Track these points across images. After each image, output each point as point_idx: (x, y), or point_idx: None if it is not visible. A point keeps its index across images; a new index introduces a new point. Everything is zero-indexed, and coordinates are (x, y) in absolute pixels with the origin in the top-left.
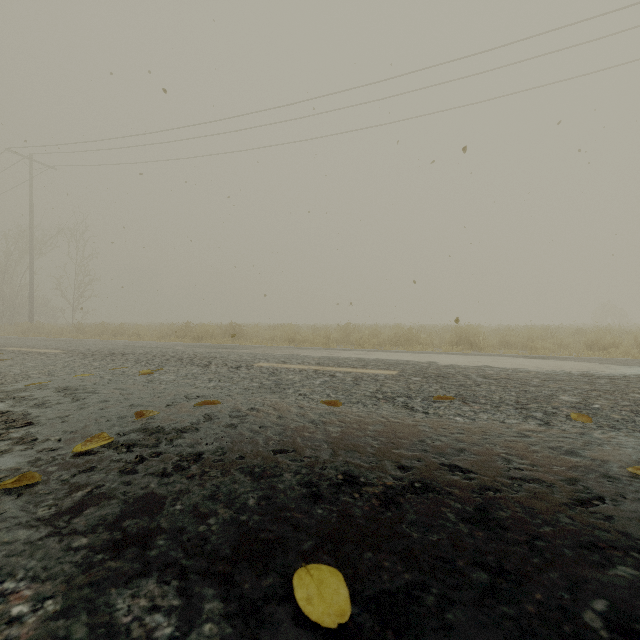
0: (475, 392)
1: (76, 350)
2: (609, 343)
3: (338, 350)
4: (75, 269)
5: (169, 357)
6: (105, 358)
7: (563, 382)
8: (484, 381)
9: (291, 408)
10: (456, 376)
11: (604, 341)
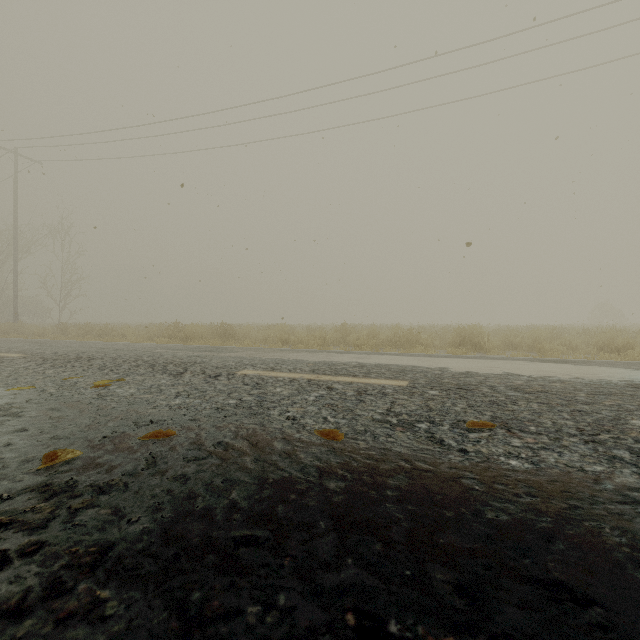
0: (515, 413)
1: (40, 354)
2: (622, 344)
3: (335, 353)
4: (62, 267)
5: (141, 362)
6: (66, 364)
7: (617, 397)
8: (518, 396)
9: (273, 442)
10: (481, 388)
11: (617, 342)
